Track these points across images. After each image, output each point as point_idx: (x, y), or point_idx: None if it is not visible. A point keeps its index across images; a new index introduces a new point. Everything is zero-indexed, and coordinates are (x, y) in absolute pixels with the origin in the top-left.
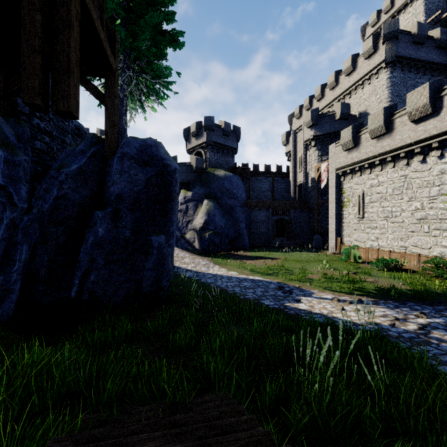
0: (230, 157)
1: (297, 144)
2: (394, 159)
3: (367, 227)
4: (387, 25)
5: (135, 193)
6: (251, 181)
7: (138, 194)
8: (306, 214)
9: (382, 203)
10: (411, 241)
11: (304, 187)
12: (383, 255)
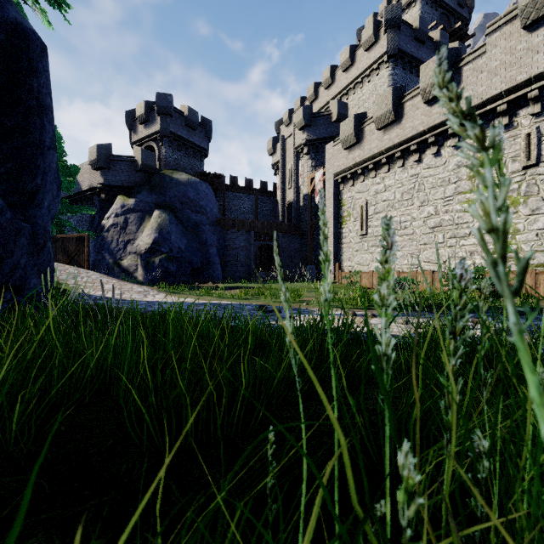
0: (198, 160)
1: (286, 153)
2: (404, 155)
3: (372, 245)
4: (390, 9)
5: None
6: (227, 198)
7: None
8: (298, 241)
9: (389, 213)
10: (423, 256)
11: (295, 206)
12: None
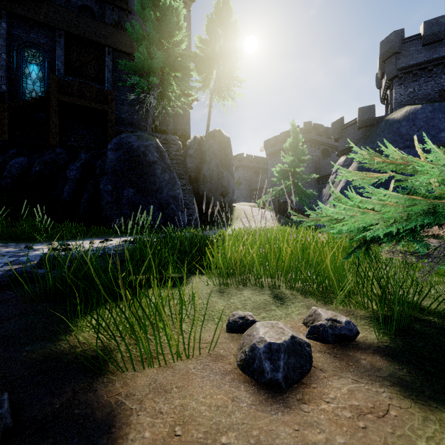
0: None
1: None
2: None
3: None
4: None
5: (113, 167)
6: None
7: (114, 167)
8: None
9: None
10: None
11: None
12: None
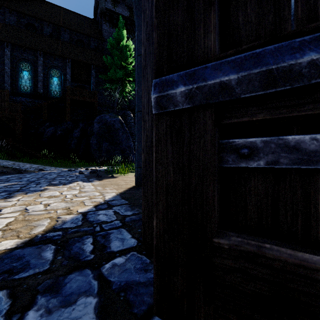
0: None
1: None
2: None
3: None
4: None
5: (97, 131)
6: None
7: (98, 131)
8: None
9: None
10: None
11: None
12: None
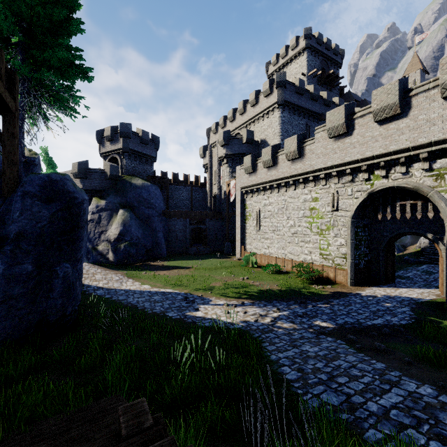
0: (149, 165)
1: (212, 158)
2: (279, 186)
3: (262, 237)
4: (279, 75)
5: (39, 229)
6: (170, 190)
7: (42, 229)
8: (220, 223)
9: (271, 219)
10: (288, 249)
11: (218, 198)
12: (272, 261)
